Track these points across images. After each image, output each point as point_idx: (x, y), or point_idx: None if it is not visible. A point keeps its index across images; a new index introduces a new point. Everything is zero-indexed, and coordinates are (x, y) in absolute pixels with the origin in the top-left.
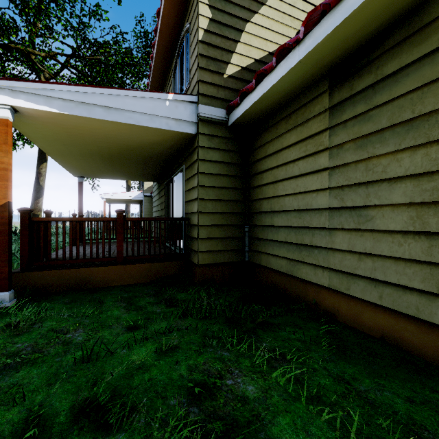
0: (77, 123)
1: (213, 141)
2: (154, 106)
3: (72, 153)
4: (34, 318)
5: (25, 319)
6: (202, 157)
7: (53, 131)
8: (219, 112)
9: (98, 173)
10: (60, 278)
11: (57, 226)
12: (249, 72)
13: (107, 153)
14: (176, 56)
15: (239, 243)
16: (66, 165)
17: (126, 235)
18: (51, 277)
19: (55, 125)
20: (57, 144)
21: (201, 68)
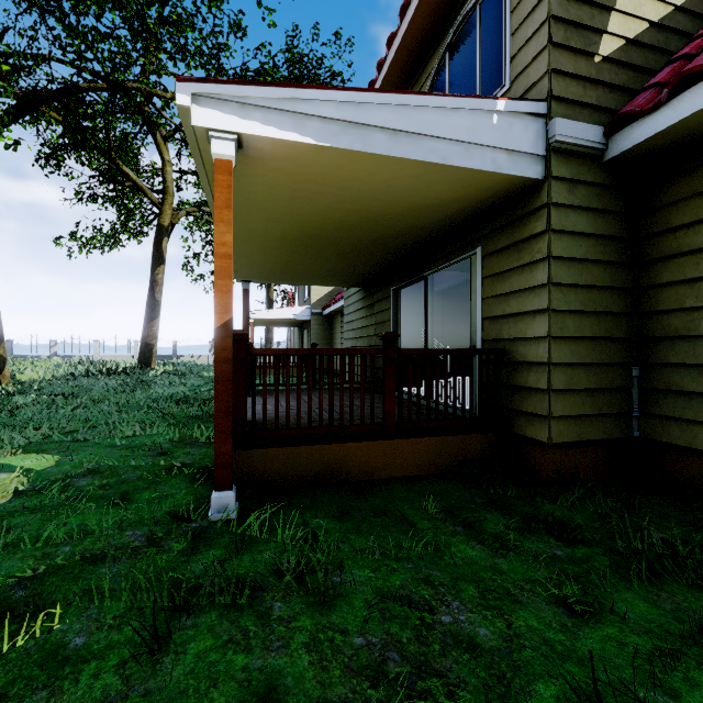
0: (330, 167)
1: (576, 193)
2: (473, 126)
3: (266, 237)
4: (322, 558)
5: (296, 556)
6: (558, 225)
7: (271, 190)
8: (591, 133)
9: (279, 273)
10: (295, 463)
11: (288, 365)
12: (639, 49)
13: (326, 234)
14: (444, 50)
15: (622, 400)
16: (238, 261)
17: (399, 382)
18: (281, 460)
19: (284, 175)
20: (256, 218)
21: (554, 45)
